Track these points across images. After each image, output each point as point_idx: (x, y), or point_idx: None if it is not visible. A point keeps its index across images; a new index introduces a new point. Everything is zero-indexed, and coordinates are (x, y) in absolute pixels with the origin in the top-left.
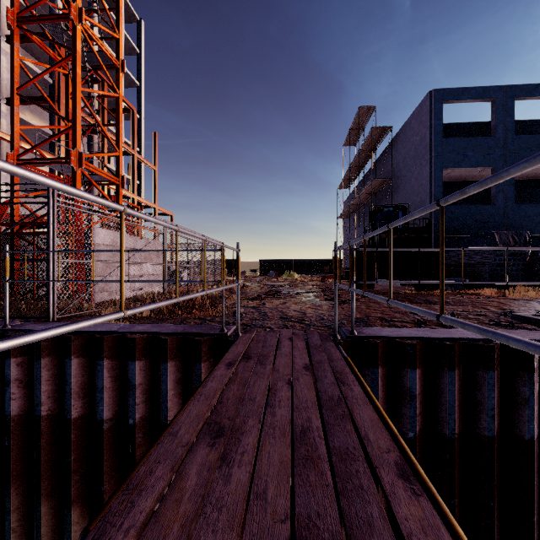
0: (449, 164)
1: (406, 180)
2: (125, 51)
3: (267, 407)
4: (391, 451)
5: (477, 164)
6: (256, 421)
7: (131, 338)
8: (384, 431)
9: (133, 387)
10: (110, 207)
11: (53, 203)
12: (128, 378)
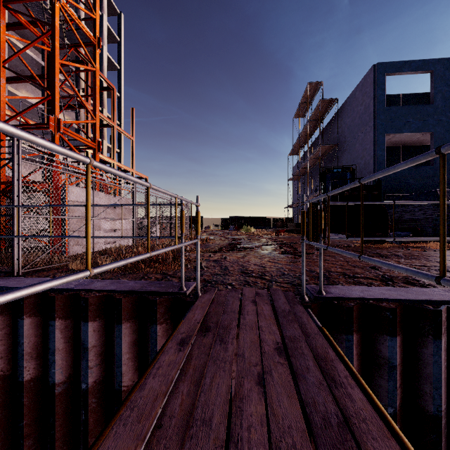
0: (391, 129)
1: (351, 145)
2: (107, 40)
3: (230, 447)
4: None
5: (417, 129)
6: None
7: (84, 298)
8: None
9: (86, 350)
10: None
11: (18, 160)
12: (81, 340)
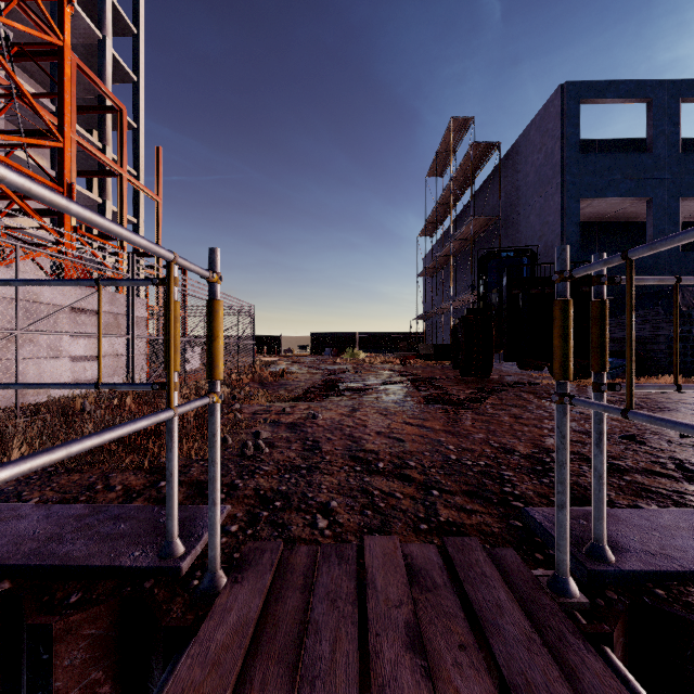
0: (588, 191)
1: (521, 218)
2: (115, 30)
3: None
4: None
5: (629, 192)
6: None
7: None
8: None
9: None
10: None
11: None
12: None
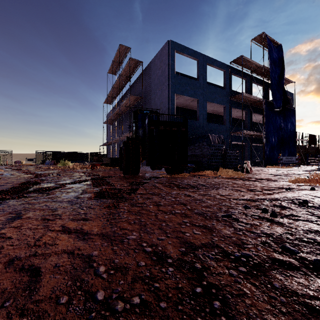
0: (178, 91)
1: (151, 99)
2: None
3: None
4: None
5: (192, 95)
6: None
7: None
8: None
9: None
10: None
11: None
12: None
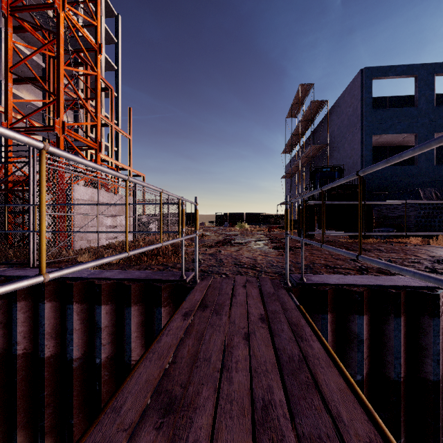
0: (378, 131)
1: (340, 145)
2: (105, 41)
3: (224, 371)
4: (373, 442)
5: (402, 131)
6: (211, 390)
7: (98, 284)
8: (357, 407)
9: (100, 329)
10: (18, 140)
11: (33, 163)
12: (95, 321)
